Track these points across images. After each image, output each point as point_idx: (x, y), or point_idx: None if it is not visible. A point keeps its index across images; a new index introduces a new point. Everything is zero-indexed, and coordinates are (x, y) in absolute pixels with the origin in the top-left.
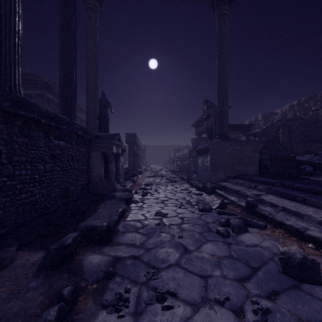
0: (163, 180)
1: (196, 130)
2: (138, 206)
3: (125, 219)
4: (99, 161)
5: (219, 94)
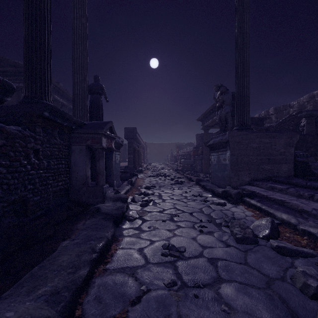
0: (167, 181)
1: (203, 124)
2: (134, 227)
3: (107, 265)
4: (83, 158)
5: (238, 75)
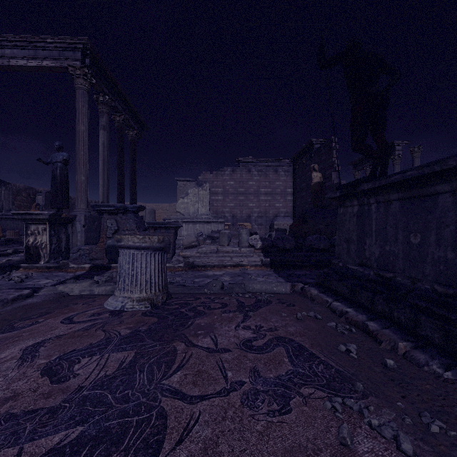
0: None
1: None
2: None
3: None
4: None
5: None
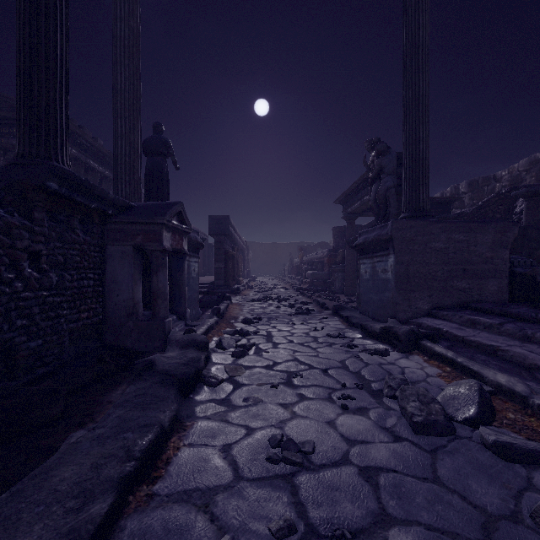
0: (282, 308)
1: (346, 209)
2: (217, 398)
3: (155, 486)
4: (128, 269)
5: (408, 120)
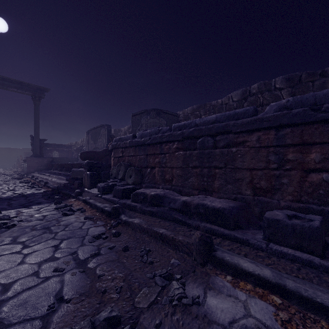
0: (3, 175)
1: None
2: None
3: None
4: None
5: (34, 137)
